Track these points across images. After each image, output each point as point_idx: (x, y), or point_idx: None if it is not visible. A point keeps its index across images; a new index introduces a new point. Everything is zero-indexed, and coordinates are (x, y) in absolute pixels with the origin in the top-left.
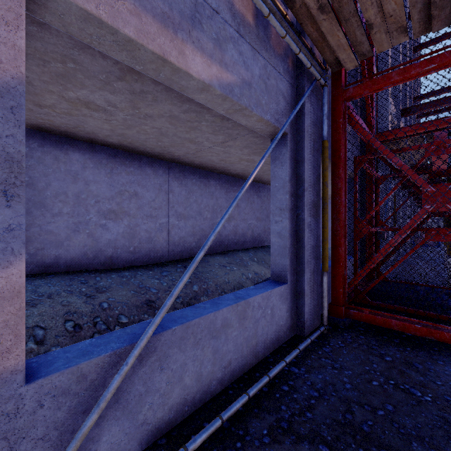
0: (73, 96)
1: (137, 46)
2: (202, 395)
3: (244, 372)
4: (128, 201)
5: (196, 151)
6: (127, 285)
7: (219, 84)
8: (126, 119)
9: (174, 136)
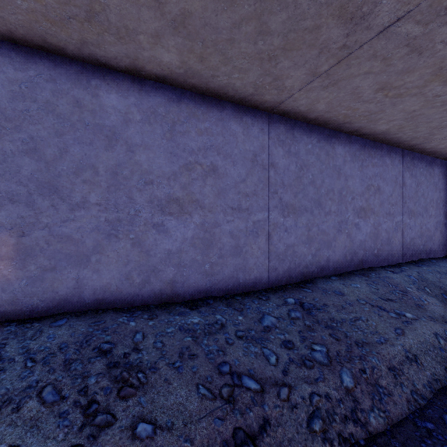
0: None
1: None
2: None
3: None
4: (201, 182)
5: (337, 62)
6: (191, 362)
7: None
8: None
9: None
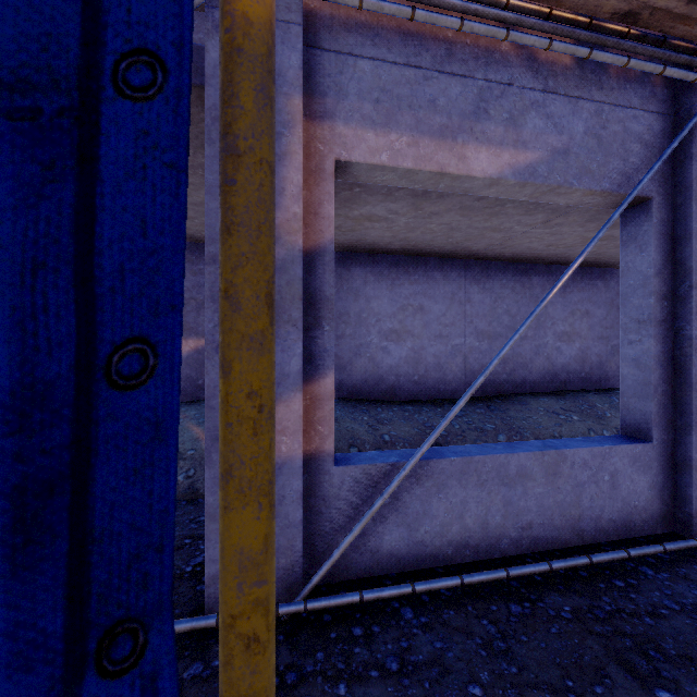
0: (357, 214)
1: (414, 173)
2: (488, 548)
3: (556, 548)
4: (412, 318)
5: (504, 240)
6: (410, 421)
7: (513, 171)
8: (408, 222)
9: (468, 228)
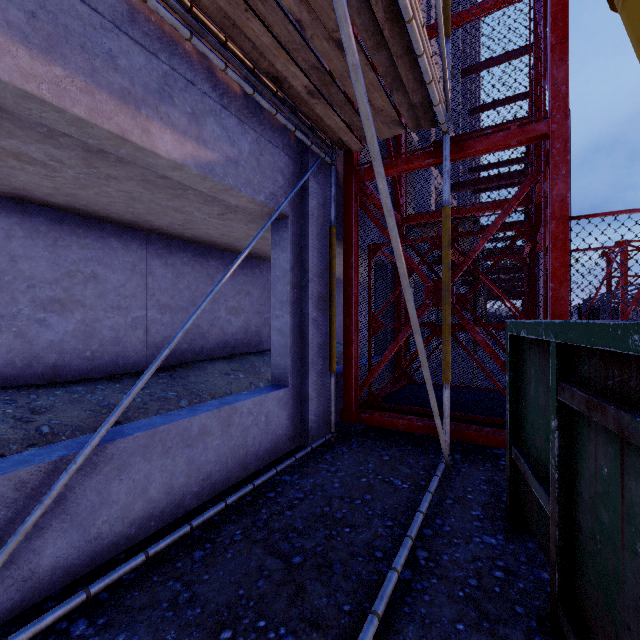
0: None
1: (89, 125)
2: (173, 510)
3: (230, 486)
4: (82, 287)
5: (186, 222)
6: (80, 404)
7: (196, 163)
8: (78, 177)
9: (151, 202)
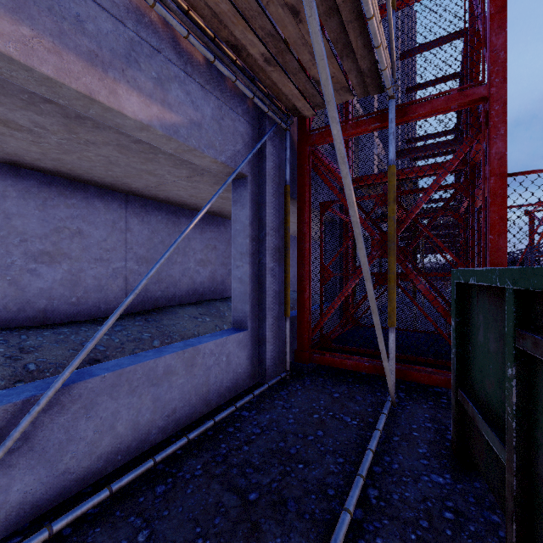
0: None
1: (57, 84)
2: (139, 444)
3: (193, 421)
4: (69, 241)
5: (159, 185)
6: (64, 343)
7: (161, 124)
8: (61, 143)
9: (127, 166)
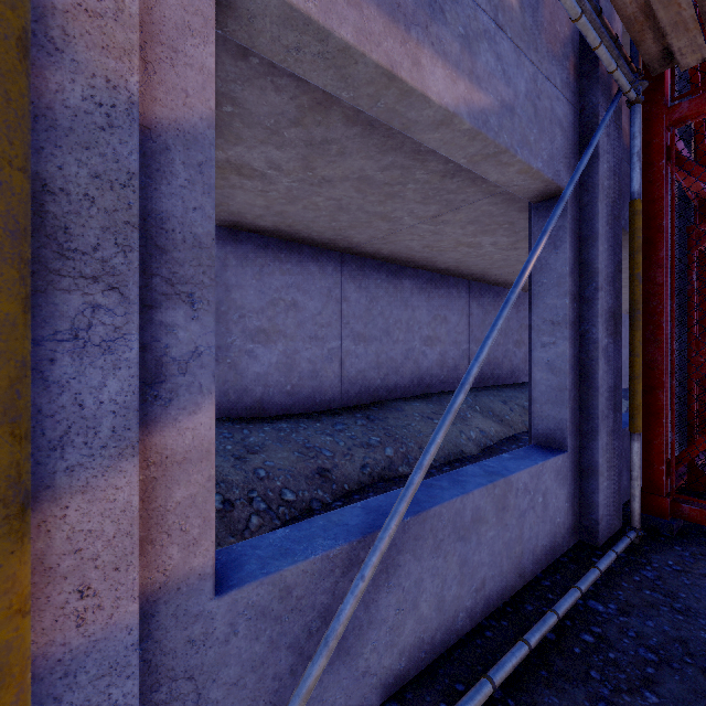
0: (222, 157)
1: (353, 58)
2: (444, 635)
3: (504, 601)
4: (284, 316)
5: (388, 234)
6: (287, 443)
7: (468, 111)
8: (291, 188)
9: (358, 210)
